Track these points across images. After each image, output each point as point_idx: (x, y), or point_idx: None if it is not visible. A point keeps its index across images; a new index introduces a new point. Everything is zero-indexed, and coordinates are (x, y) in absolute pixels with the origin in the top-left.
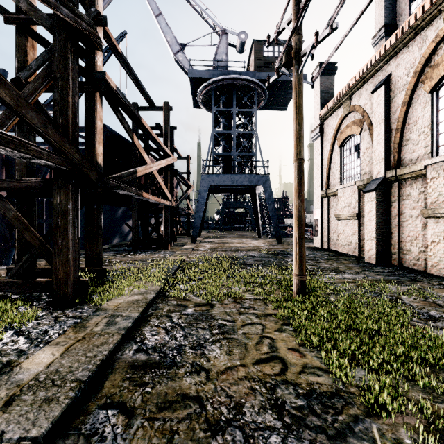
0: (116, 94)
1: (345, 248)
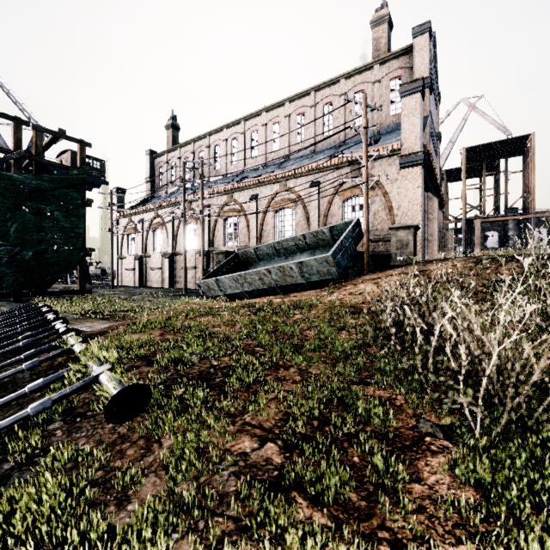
0: None
1: (130, 283)
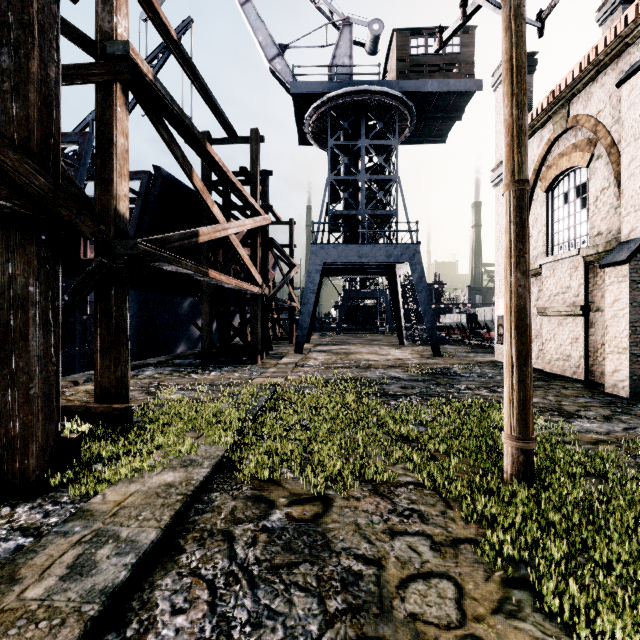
0: (154, 91)
1: (558, 366)
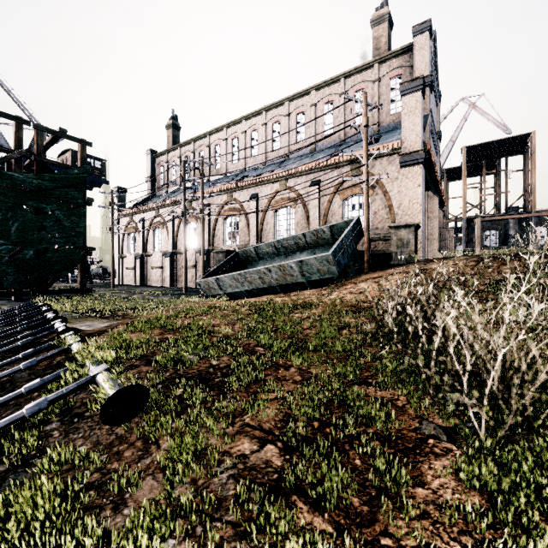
0: None
1: (130, 282)
